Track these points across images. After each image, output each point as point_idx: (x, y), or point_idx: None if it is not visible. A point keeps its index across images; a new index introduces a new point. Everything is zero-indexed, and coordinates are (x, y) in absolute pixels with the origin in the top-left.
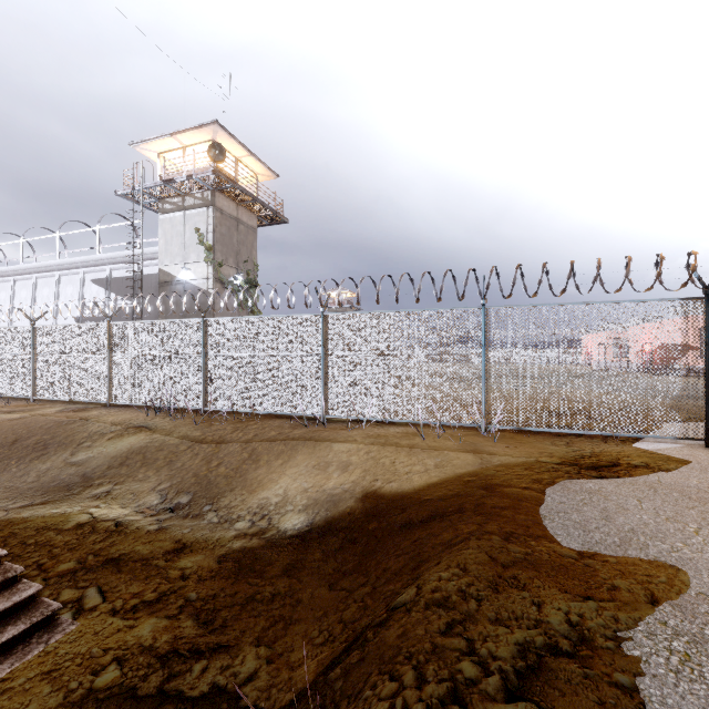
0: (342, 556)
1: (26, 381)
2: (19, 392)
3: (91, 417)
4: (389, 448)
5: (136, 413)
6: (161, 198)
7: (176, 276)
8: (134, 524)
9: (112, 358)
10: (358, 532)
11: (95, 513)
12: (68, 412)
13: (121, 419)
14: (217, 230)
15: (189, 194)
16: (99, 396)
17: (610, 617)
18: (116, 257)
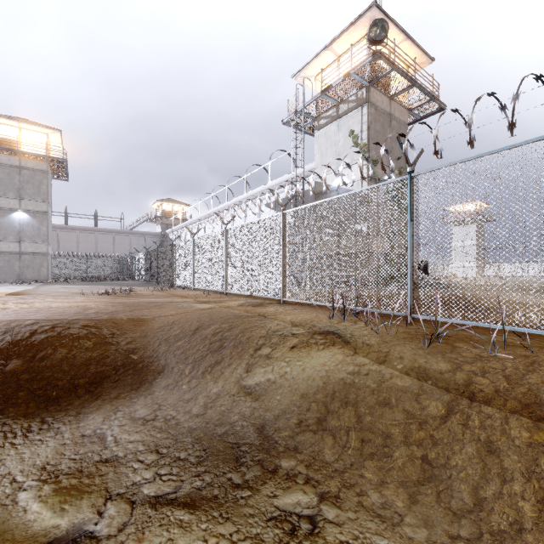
0: None
1: (221, 277)
2: (217, 286)
3: (268, 313)
4: None
5: (314, 314)
6: (316, 117)
7: (330, 184)
8: None
9: (285, 250)
10: None
11: None
12: (247, 306)
13: (300, 320)
14: (371, 127)
15: (343, 101)
16: (273, 291)
17: None
18: (282, 182)
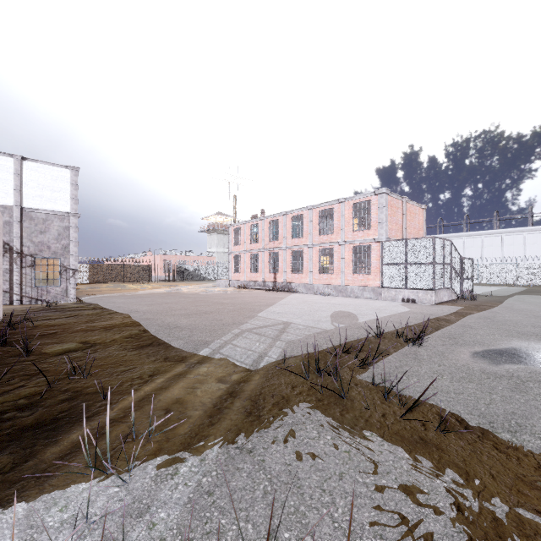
0: None
1: None
2: None
3: None
4: None
5: None
6: None
7: None
8: None
9: None
10: None
11: None
12: None
13: None
14: None
15: None
16: None
17: None
18: None
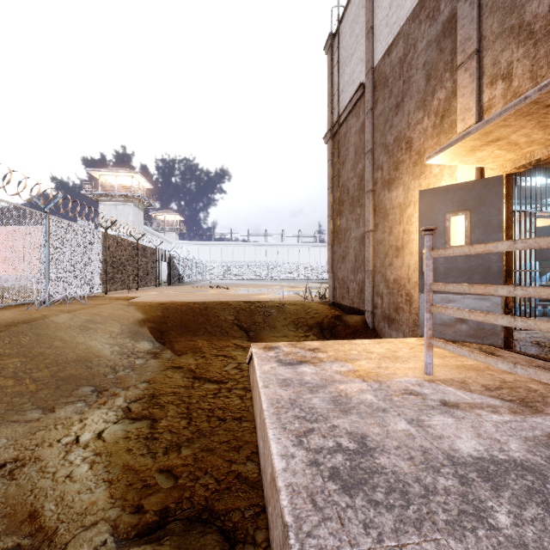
0: (183, 334)
1: None
2: None
3: None
4: (84, 310)
5: None
6: None
7: None
8: (138, 393)
9: None
10: (170, 328)
11: (102, 429)
12: None
13: None
14: None
15: None
16: None
17: (231, 299)
18: None
